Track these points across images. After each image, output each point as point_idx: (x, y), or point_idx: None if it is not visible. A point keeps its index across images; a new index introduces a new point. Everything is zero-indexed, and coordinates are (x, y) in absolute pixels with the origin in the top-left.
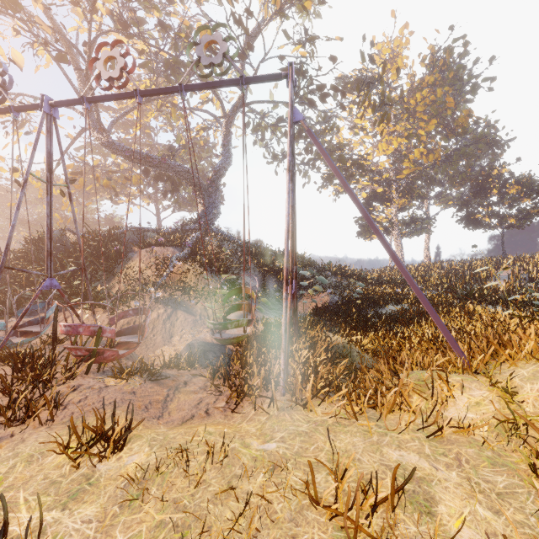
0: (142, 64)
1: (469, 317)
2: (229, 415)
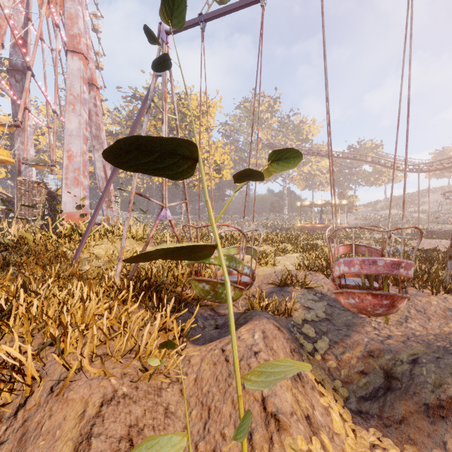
0: None
1: None
2: None
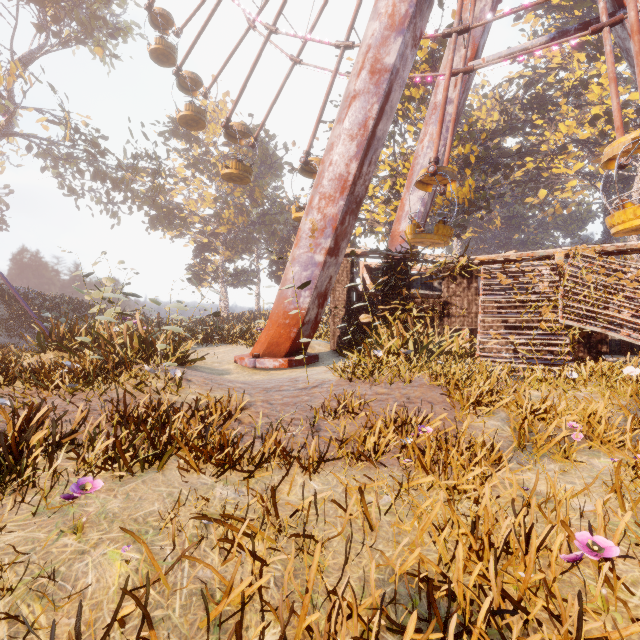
0: None
1: None
2: None
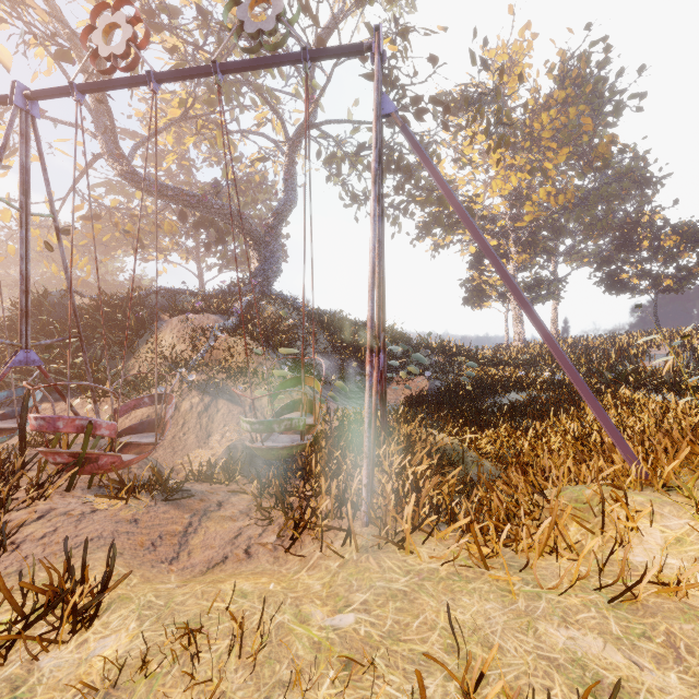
0: (175, 66)
1: (627, 407)
2: (281, 557)
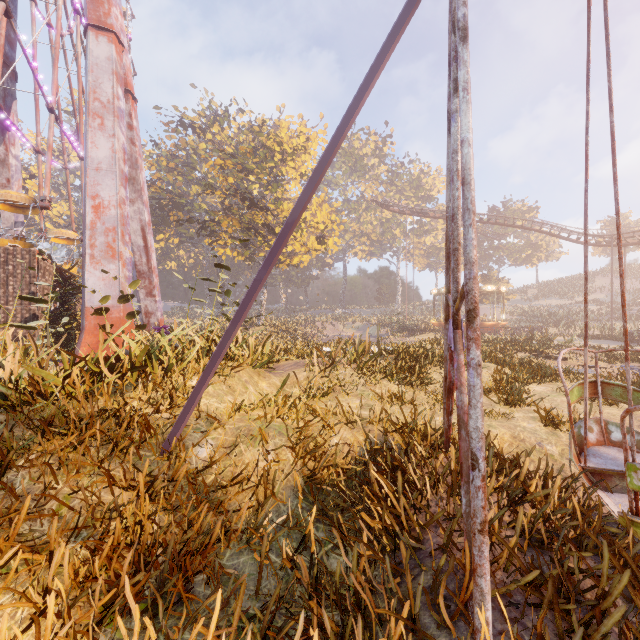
0: None
1: None
2: None
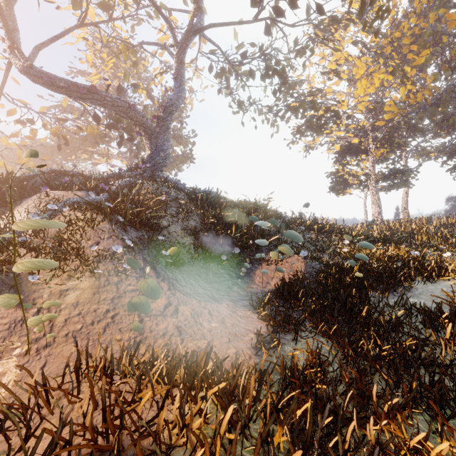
0: None
1: None
2: None
